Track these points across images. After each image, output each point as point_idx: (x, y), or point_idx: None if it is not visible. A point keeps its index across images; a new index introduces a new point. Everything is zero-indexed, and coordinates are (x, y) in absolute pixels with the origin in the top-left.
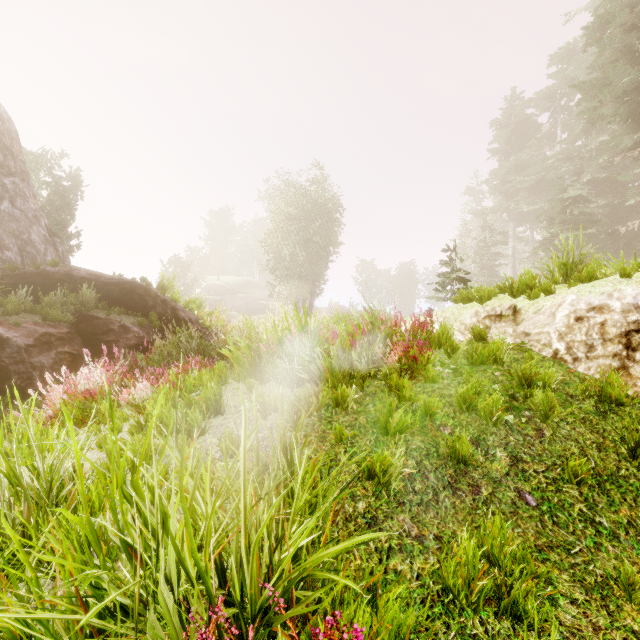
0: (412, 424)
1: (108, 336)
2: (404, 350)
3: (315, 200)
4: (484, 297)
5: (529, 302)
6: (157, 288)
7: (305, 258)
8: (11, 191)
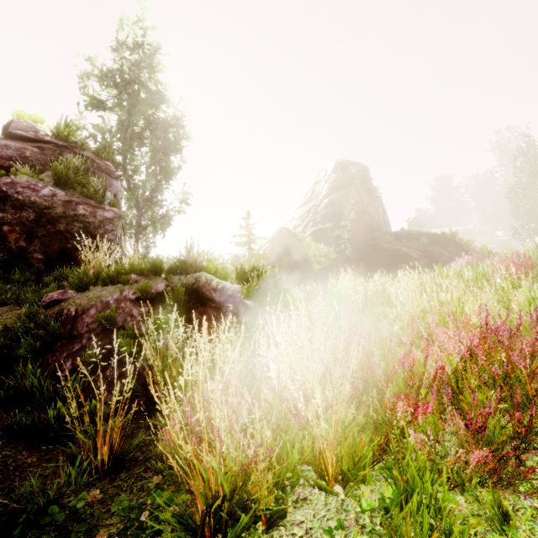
0: None
1: (434, 257)
2: None
3: None
4: None
5: None
6: (449, 236)
7: None
8: (379, 202)
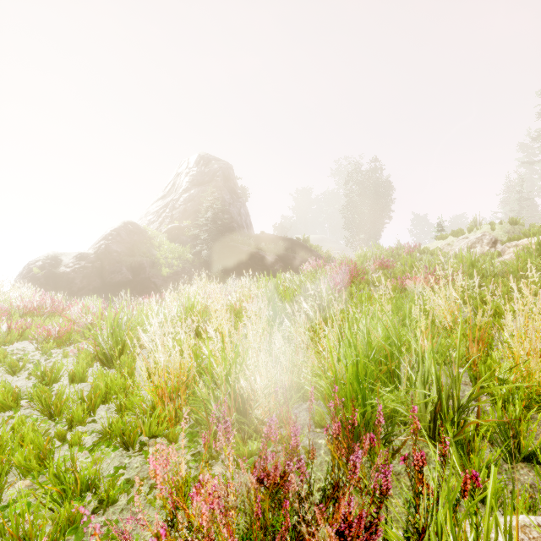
0: (406, 265)
1: (289, 261)
2: (407, 252)
3: (375, 182)
4: (444, 238)
5: (457, 238)
6: (302, 241)
7: (369, 220)
8: (242, 204)
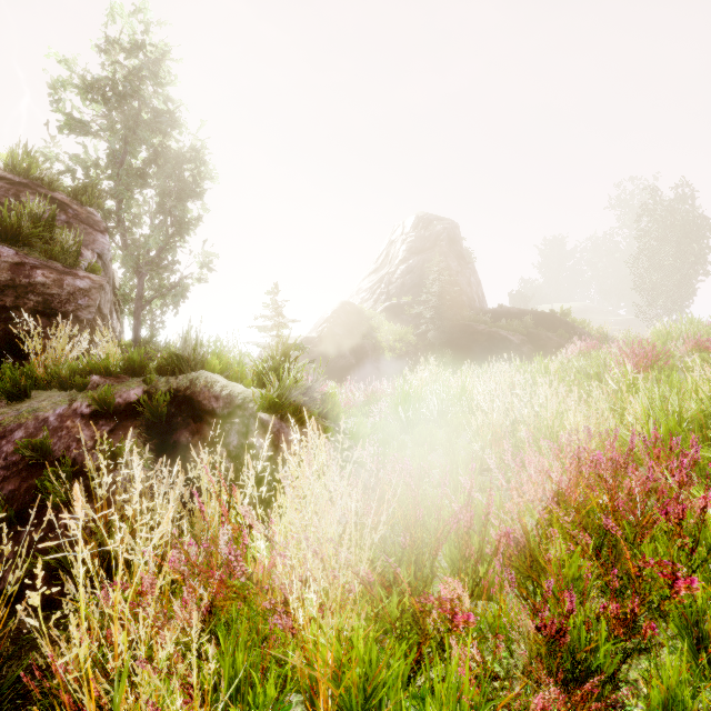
0: None
1: (540, 342)
2: None
3: (686, 216)
4: None
5: None
6: (560, 315)
7: (672, 278)
8: (472, 270)
